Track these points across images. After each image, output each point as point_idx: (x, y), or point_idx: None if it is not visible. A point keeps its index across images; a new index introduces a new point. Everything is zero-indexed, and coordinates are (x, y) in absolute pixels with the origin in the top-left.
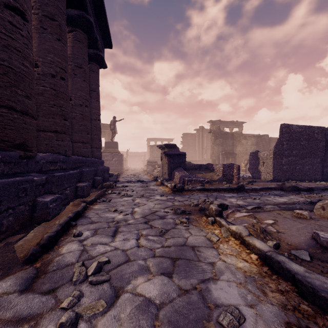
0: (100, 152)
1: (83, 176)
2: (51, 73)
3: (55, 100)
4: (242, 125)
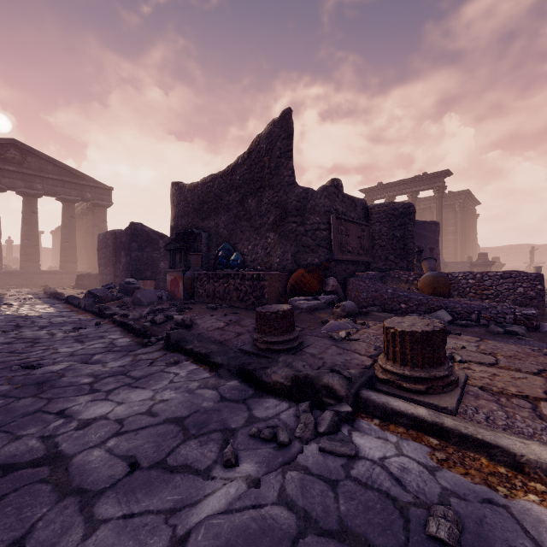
0: None
1: (35, 279)
2: (23, 239)
3: (23, 249)
4: (439, 179)
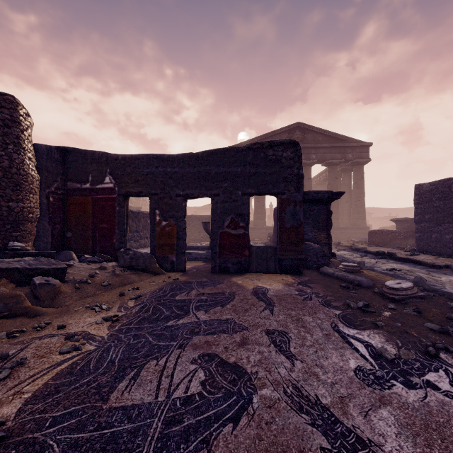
0: (359, 221)
1: None
2: None
3: None
4: None
